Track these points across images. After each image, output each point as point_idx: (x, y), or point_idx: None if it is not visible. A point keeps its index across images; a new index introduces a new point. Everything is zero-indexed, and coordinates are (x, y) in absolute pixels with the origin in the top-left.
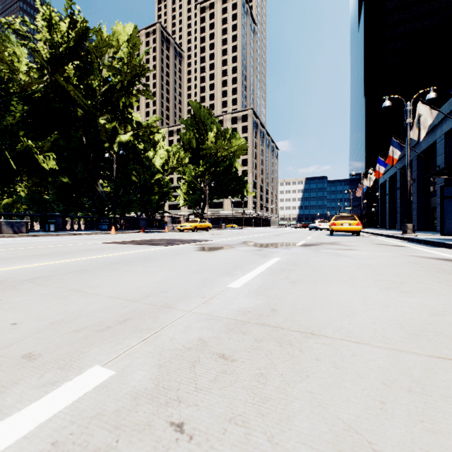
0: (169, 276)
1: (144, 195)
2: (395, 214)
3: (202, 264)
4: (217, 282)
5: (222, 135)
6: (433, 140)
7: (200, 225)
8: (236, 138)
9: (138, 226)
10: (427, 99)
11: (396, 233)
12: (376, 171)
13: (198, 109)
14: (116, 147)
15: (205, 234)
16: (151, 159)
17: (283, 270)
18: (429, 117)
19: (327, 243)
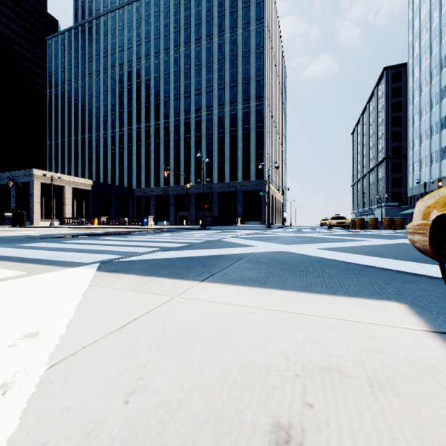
0: None
1: None
2: None
3: None
4: None
5: None
6: None
7: None
8: None
9: None
10: None
11: None
12: None
13: None
14: None
15: None
16: None
17: None
18: None
19: None
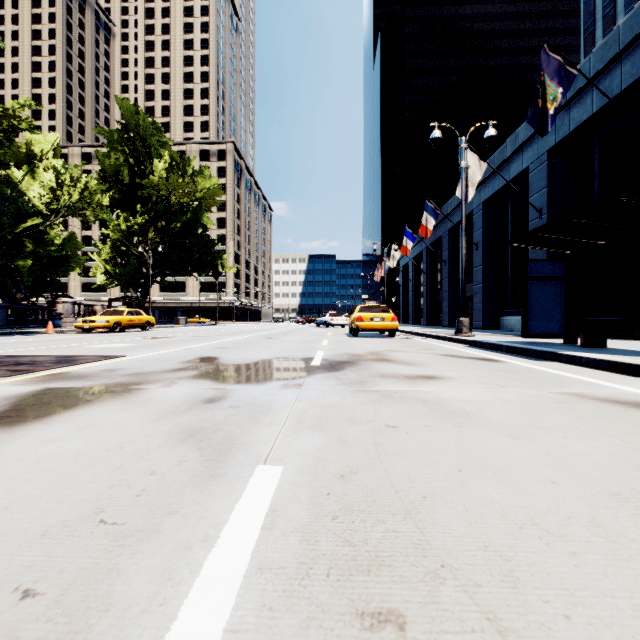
0: None
1: None
2: (419, 305)
3: None
4: None
5: (180, 168)
6: (470, 210)
7: (128, 320)
8: (204, 176)
9: None
10: (486, 136)
11: (437, 331)
12: (403, 246)
13: (134, 116)
14: None
15: (131, 337)
16: (18, 185)
17: None
18: (477, 171)
19: (366, 356)
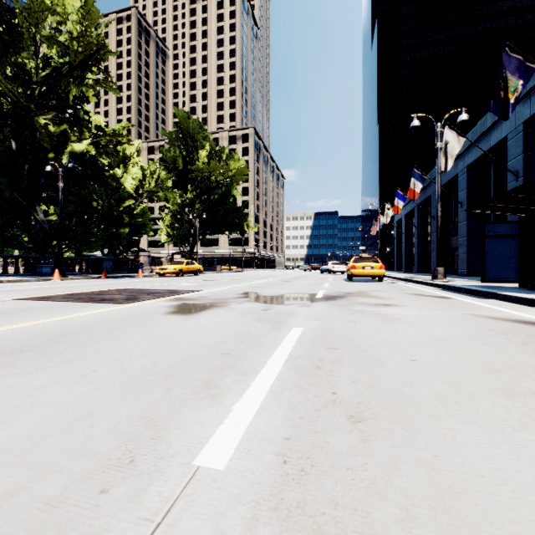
0: (57, 412)
1: (109, 227)
2: (411, 255)
3: (161, 353)
4: (171, 434)
5: (217, 154)
6: (455, 173)
7: (187, 268)
8: (234, 159)
9: (101, 269)
10: (459, 121)
11: (421, 277)
12: (395, 206)
13: (186, 120)
14: (66, 160)
15: (192, 279)
16: (119, 179)
17: (318, 367)
18: (456, 145)
19: (353, 293)
